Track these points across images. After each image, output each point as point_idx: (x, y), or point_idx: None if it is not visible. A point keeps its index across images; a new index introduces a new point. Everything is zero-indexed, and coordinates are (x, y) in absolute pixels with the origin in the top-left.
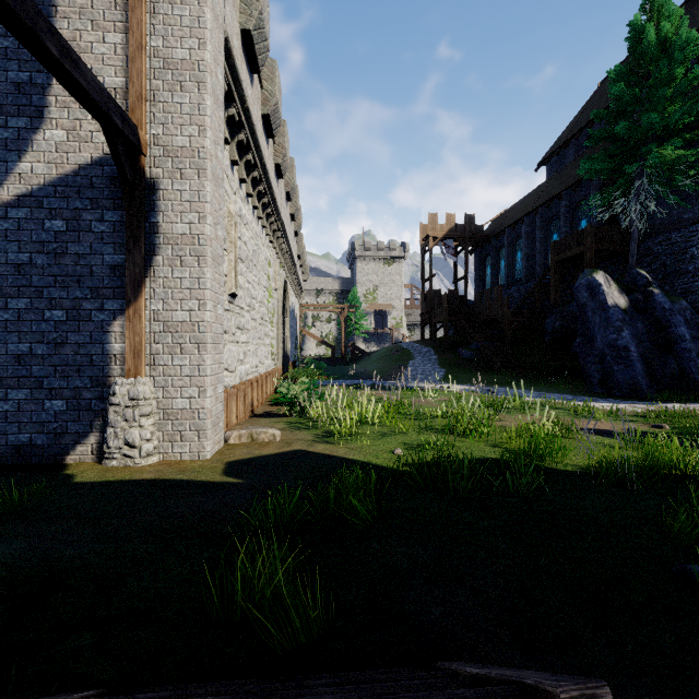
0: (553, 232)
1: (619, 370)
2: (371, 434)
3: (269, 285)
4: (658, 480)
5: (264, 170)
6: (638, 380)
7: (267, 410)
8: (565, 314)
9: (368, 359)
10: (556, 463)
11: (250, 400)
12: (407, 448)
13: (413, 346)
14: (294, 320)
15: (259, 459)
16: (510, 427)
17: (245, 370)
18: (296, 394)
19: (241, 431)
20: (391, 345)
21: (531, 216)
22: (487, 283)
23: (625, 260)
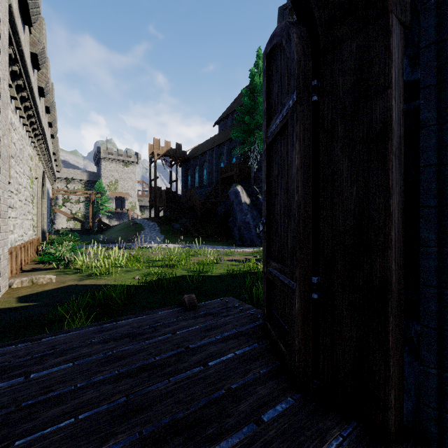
0: (221, 161)
1: (246, 233)
2: (120, 272)
3: (31, 174)
4: (246, 274)
5: (31, 92)
6: (253, 238)
7: (34, 267)
8: (226, 205)
9: (112, 230)
10: (212, 273)
11: (19, 260)
12: (143, 276)
13: (144, 221)
14: (49, 201)
15: (43, 292)
16: (196, 262)
17: (14, 238)
18: (62, 253)
19: (23, 279)
20: (129, 221)
21: (211, 151)
22: (189, 185)
23: (250, 181)
